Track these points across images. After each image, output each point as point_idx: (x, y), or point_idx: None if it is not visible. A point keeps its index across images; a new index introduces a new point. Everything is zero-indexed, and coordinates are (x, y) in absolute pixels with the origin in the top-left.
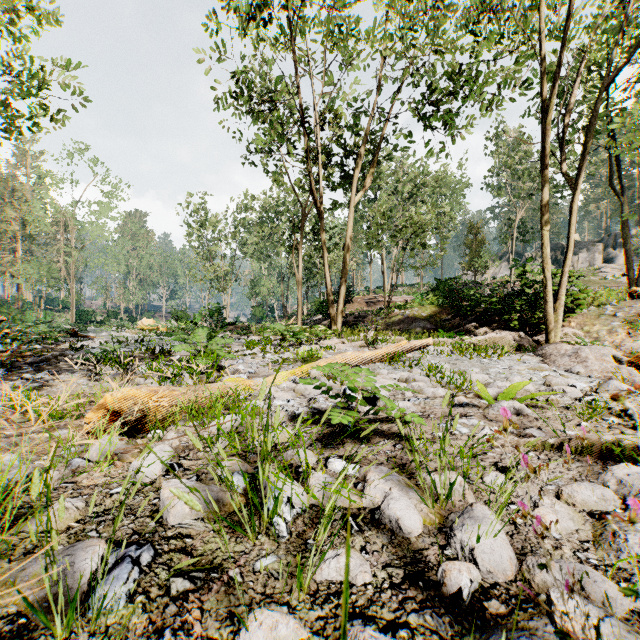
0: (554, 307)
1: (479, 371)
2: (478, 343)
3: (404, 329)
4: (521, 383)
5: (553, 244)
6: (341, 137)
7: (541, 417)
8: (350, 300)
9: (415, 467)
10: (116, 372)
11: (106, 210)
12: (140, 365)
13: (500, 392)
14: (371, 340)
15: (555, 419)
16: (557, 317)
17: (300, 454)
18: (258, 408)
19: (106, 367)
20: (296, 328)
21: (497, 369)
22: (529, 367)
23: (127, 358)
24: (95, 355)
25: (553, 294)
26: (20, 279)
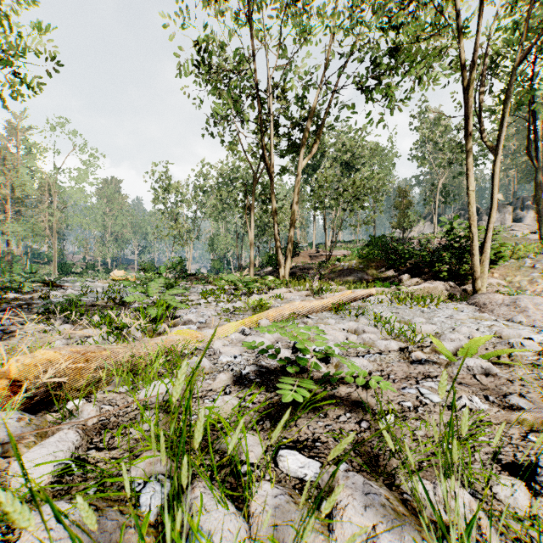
0: (481, 260)
1: (425, 321)
2: (413, 292)
3: (344, 279)
4: (480, 337)
5: None
6: (288, 109)
7: (513, 378)
8: (296, 254)
9: (396, 468)
10: (67, 323)
11: (84, 176)
12: (97, 314)
13: (457, 346)
14: (316, 289)
15: (530, 381)
16: (483, 269)
17: (242, 442)
18: (201, 367)
19: (59, 317)
20: (248, 279)
21: (440, 318)
22: (470, 316)
23: (83, 308)
24: (54, 305)
25: (479, 248)
26: (9, 236)
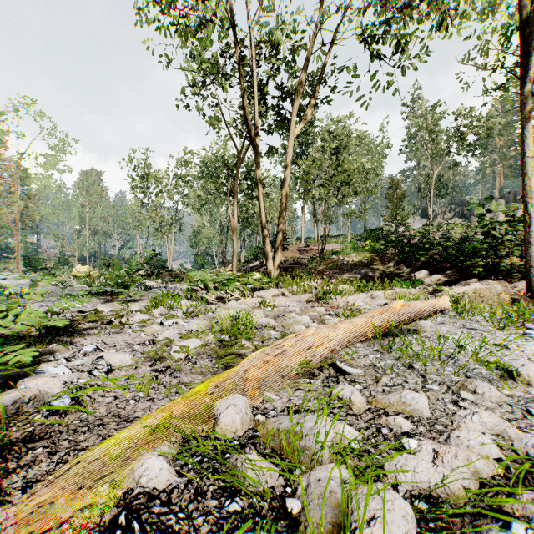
0: None
1: None
2: (460, 296)
3: (344, 276)
4: None
5: (460, 200)
6: (278, 71)
7: None
8: (285, 247)
9: None
10: None
11: (53, 162)
12: None
13: None
14: (321, 292)
15: None
16: None
17: None
18: None
19: None
20: (223, 276)
21: None
22: None
23: None
24: None
25: None
26: None
